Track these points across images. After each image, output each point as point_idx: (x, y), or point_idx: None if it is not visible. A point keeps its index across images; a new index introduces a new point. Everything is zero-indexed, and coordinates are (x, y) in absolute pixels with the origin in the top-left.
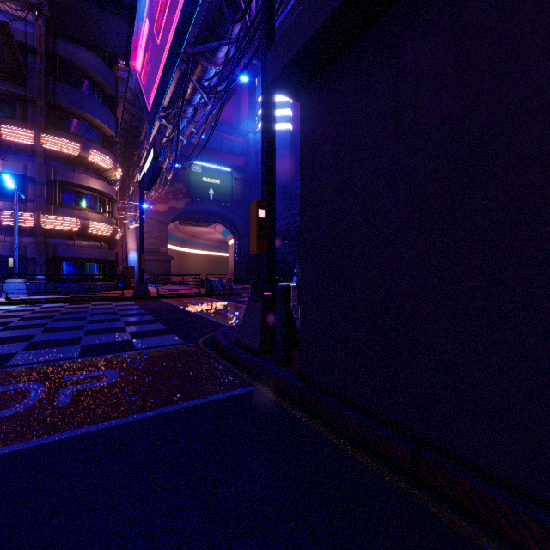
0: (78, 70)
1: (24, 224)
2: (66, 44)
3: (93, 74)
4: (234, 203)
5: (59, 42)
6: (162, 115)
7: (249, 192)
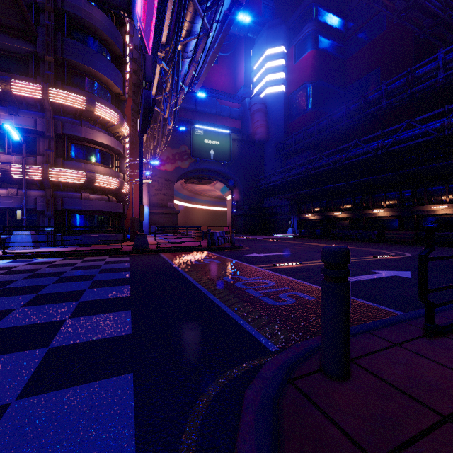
0: (86, 28)
1: (33, 177)
2: (74, 0)
3: (100, 31)
4: (231, 161)
5: None
6: (163, 60)
7: (245, 152)
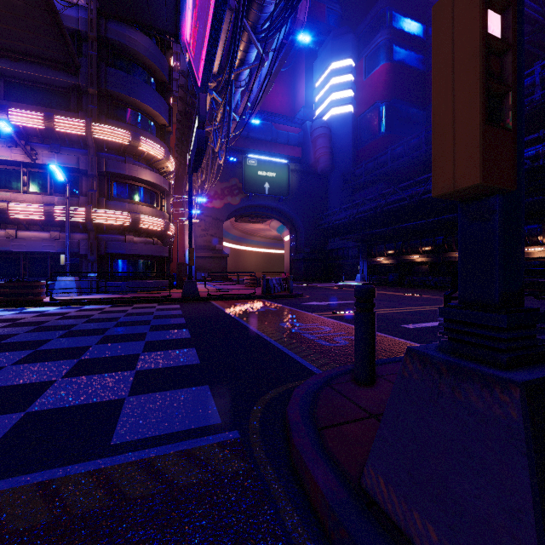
0: (130, 55)
1: (76, 219)
2: (117, 27)
3: (144, 58)
4: (290, 196)
5: (111, 26)
6: (213, 89)
7: (306, 184)
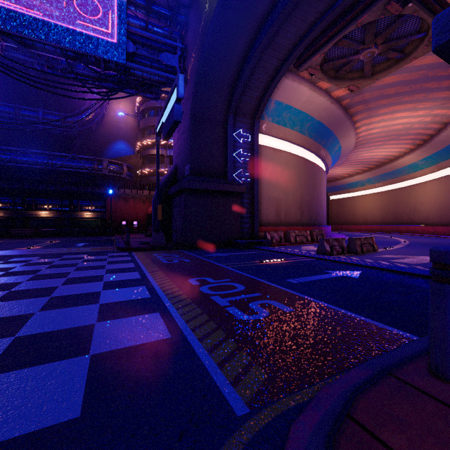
0: None
1: None
2: None
3: None
4: None
5: None
6: None
7: None
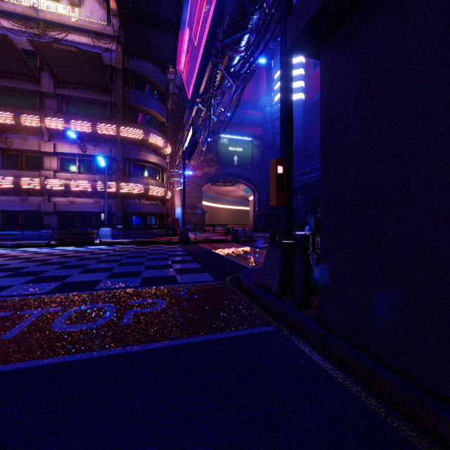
0: (142, 78)
1: (110, 190)
2: (135, 61)
3: (152, 79)
4: (253, 166)
5: (131, 60)
6: (199, 101)
7: (266, 156)
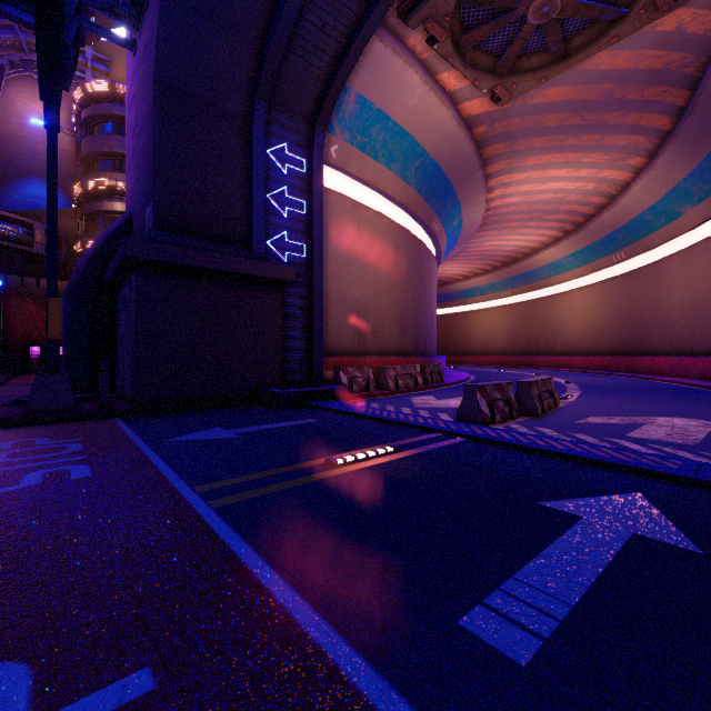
0: None
1: None
2: None
3: None
4: None
5: None
6: None
7: None
